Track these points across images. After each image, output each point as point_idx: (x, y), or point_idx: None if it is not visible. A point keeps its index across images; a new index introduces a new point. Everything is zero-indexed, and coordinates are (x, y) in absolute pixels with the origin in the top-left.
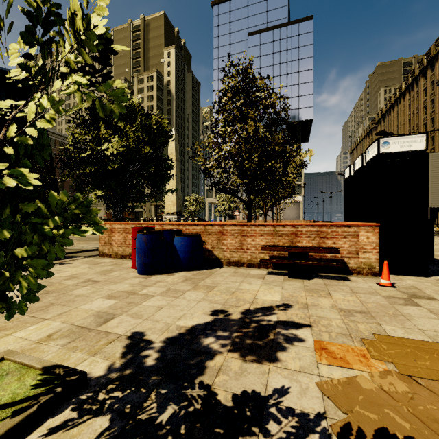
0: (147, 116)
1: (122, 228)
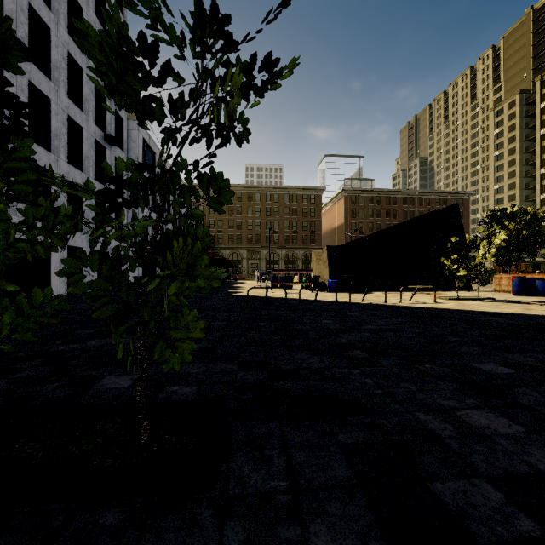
0: (524, 214)
1: (507, 277)
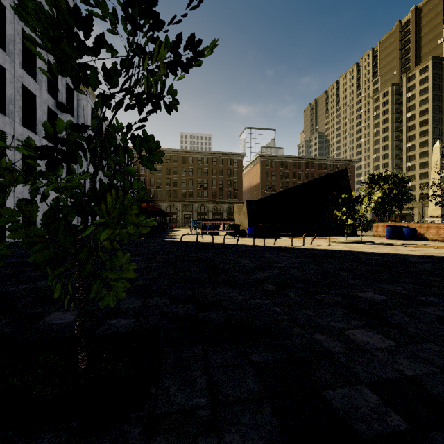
0: (394, 177)
1: (382, 225)
